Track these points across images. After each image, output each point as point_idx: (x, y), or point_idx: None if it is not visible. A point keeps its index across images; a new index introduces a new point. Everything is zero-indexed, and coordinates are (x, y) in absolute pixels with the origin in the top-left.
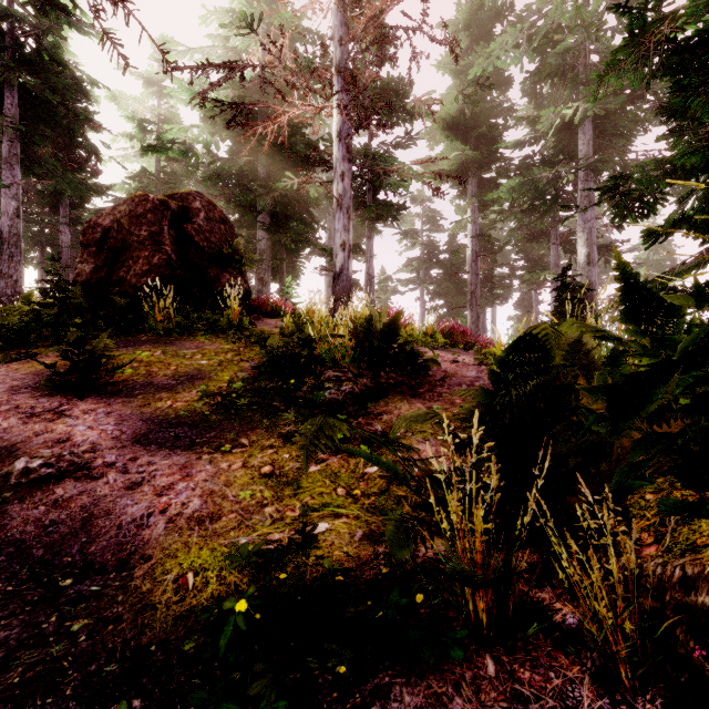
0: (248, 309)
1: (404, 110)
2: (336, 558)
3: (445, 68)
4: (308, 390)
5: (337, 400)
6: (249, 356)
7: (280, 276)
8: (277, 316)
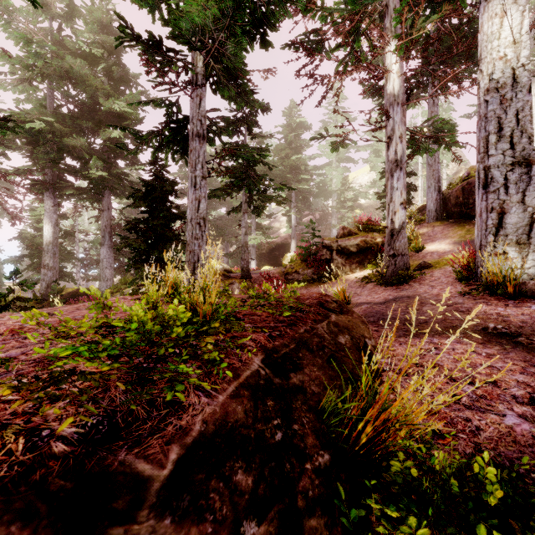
0: None
1: None
2: None
3: None
4: None
5: None
6: None
7: None
8: None
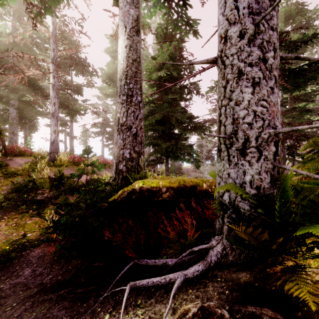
0: (4, 153)
1: (87, 71)
2: (31, 238)
3: (108, 53)
4: (31, 197)
5: (42, 199)
6: (6, 183)
7: (25, 130)
8: (22, 155)
